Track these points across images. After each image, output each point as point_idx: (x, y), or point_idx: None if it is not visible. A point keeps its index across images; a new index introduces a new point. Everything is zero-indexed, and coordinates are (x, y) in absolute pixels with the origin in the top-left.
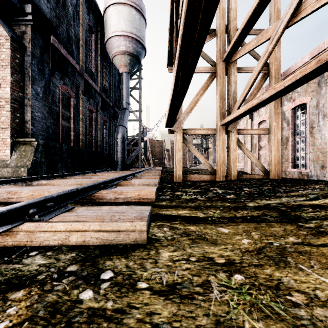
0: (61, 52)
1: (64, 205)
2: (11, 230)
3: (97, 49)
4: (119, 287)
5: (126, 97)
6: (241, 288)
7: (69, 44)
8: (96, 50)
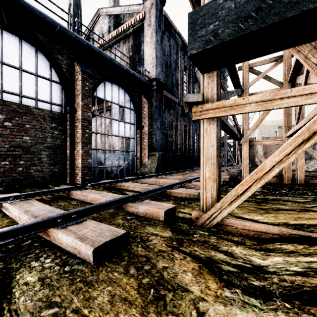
0: (168, 97)
1: (176, 187)
2: (166, 191)
3: (190, 79)
4: (188, 203)
5: None
6: None
7: (172, 88)
8: (189, 80)
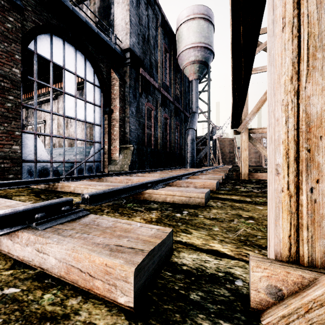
0: (146, 78)
1: (161, 185)
2: (142, 192)
3: (171, 65)
4: (190, 215)
5: (195, 101)
6: (249, 223)
7: (151, 69)
8: (170, 66)
